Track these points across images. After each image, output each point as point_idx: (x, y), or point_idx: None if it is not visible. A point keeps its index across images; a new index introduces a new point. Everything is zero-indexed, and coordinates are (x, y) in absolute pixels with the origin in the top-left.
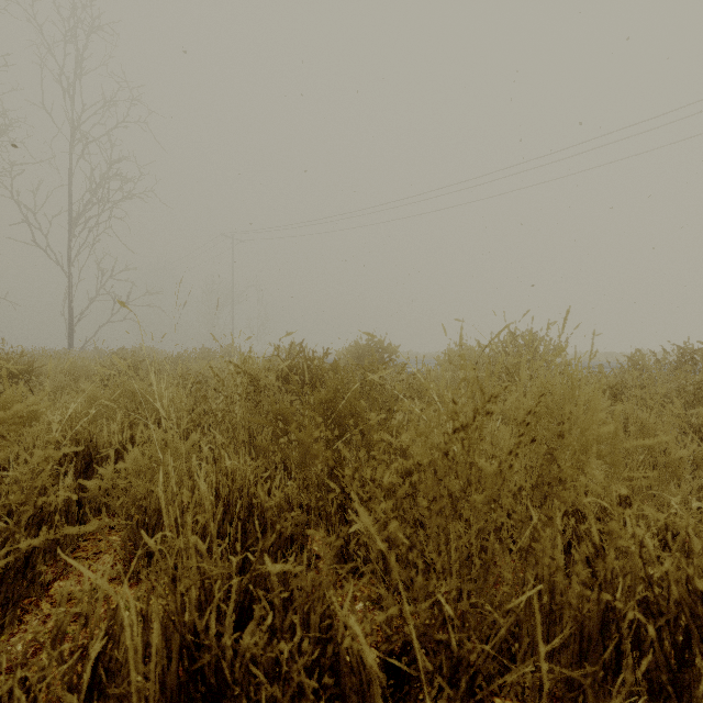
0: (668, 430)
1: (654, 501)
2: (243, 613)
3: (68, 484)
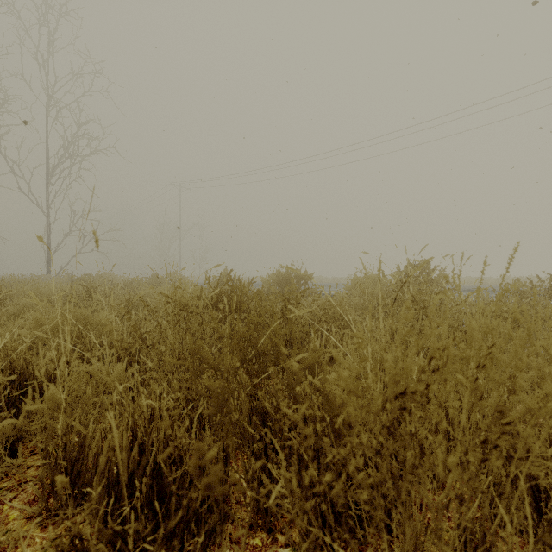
0: None
1: None
2: None
3: None
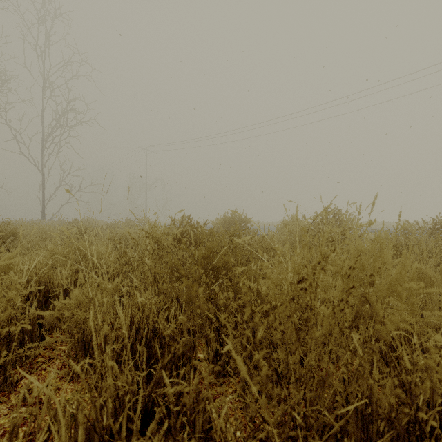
0: (441, 277)
1: (429, 325)
2: (147, 411)
3: (32, 313)
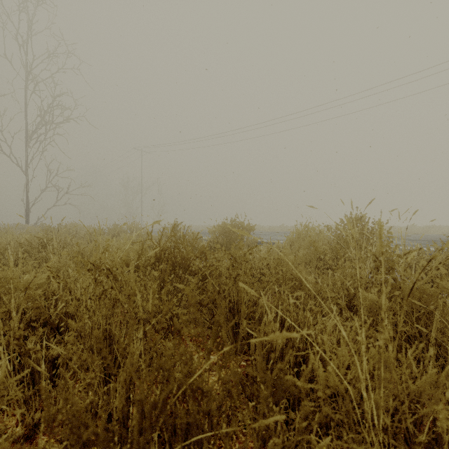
0: None
1: None
2: None
3: None
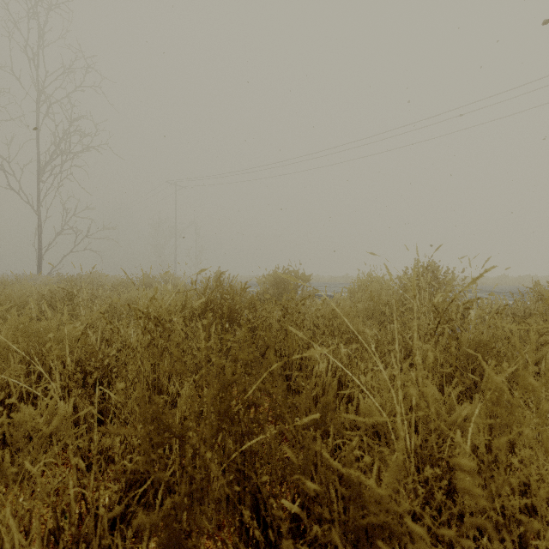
0: None
1: None
2: None
3: None
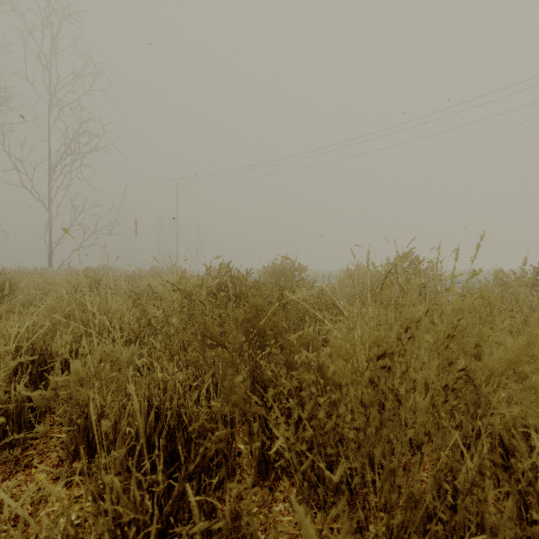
0: None
1: None
2: (165, 538)
3: (20, 391)
